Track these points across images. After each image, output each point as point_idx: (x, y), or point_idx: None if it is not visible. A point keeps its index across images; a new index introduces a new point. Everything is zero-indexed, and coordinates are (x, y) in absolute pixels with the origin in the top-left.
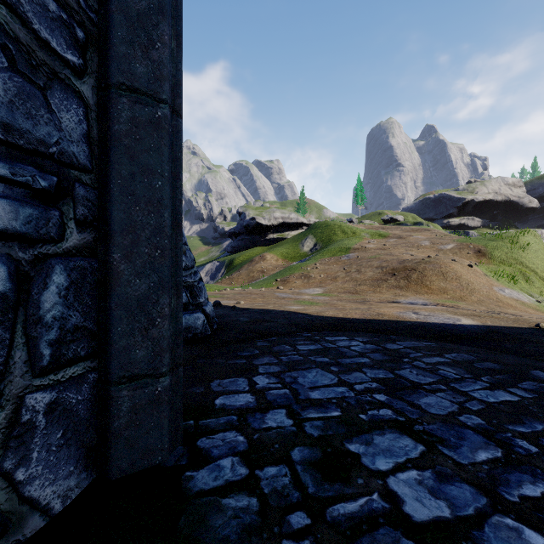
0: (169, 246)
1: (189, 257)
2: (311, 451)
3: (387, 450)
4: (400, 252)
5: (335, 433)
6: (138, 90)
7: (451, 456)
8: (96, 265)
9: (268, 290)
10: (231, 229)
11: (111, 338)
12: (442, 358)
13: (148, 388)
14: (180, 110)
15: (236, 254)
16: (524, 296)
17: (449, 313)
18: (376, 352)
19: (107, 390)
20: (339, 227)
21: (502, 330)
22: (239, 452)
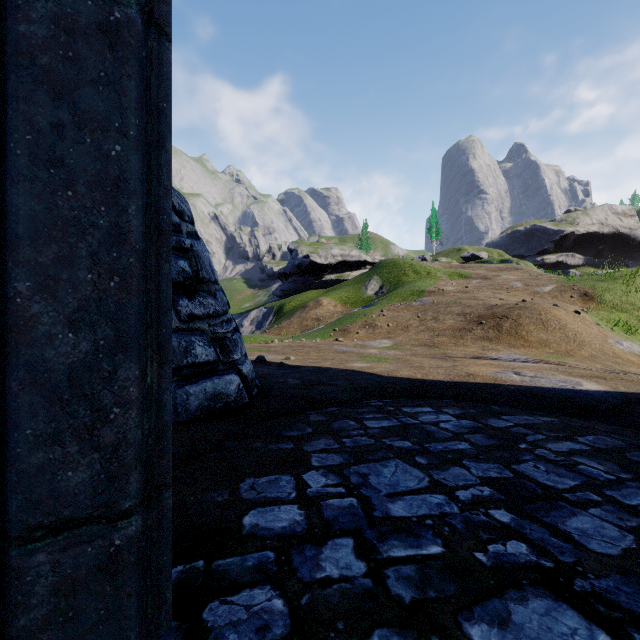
0: (140, 269)
1: (219, 300)
2: None
3: None
4: (486, 295)
5: (440, 596)
6: None
7: None
8: None
9: (324, 342)
10: (281, 270)
11: (11, 451)
12: (575, 443)
13: (93, 544)
14: (166, 25)
15: (287, 299)
16: None
17: (561, 373)
18: (477, 432)
19: (6, 553)
20: (410, 266)
21: None
22: None
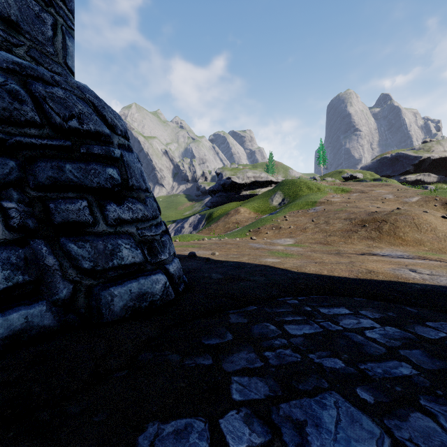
0: None
1: (149, 206)
2: None
3: None
4: (365, 204)
5: None
6: None
7: None
8: None
9: (242, 240)
10: (211, 188)
11: None
12: None
13: None
14: None
15: (215, 208)
16: None
17: None
18: (412, 346)
19: None
20: (305, 184)
21: None
22: None
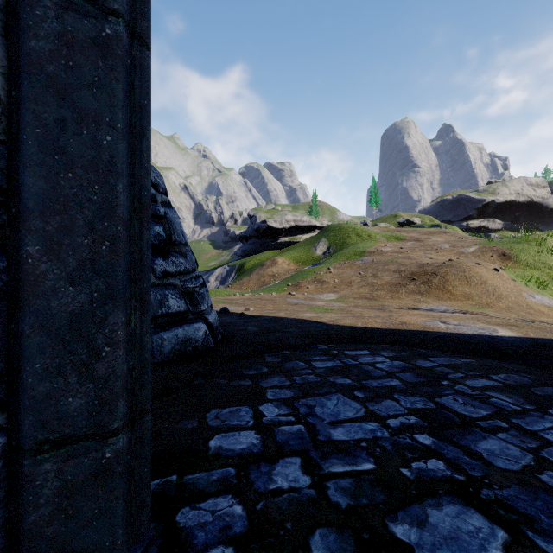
0: (126, 235)
1: (189, 260)
2: (339, 538)
3: (451, 539)
4: (419, 255)
5: (371, 503)
6: None
7: (552, 552)
8: (3, 264)
9: (279, 295)
10: (242, 233)
11: (24, 381)
12: (489, 380)
13: (88, 456)
14: (147, 37)
15: (247, 258)
16: None
17: (481, 322)
18: (407, 371)
19: (19, 463)
20: (353, 230)
21: (551, 343)
22: (234, 537)
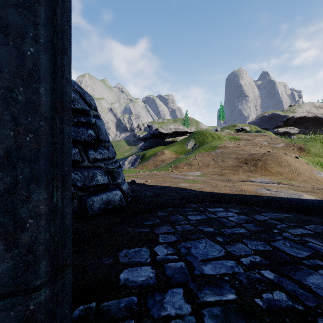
0: (48, 129)
1: (110, 151)
2: None
3: None
4: (249, 148)
5: None
6: None
7: None
8: None
9: (166, 172)
10: (144, 136)
11: None
12: (304, 229)
13: (14, 309)
14: None
15: (147, 151)
16: None
17: (291, 189)
18: (249, 222)
19: None
20: (209, 134)
21: None
22: None
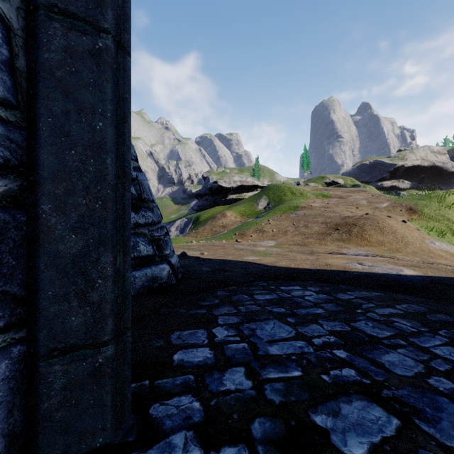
0: (113, 196)
1: (155, 214)
2: (273, 425)
3: (357, 425)
4: (342, 209)
5: (298, 400)
6: (74, 15)
7: (432, 434)
8: (24, 218)
9: (228, 242)
10: (197, 191)
11: (40, 304)
12: (394, 309)
13: (86, 361)
14: (128, 46)
15: (201, 212)
16: (452, 248)
17: (390, 263)
18: (330, 302)
19: (36, 365)
20: (288, 189)
21: (445, 280)
22: (193, 424)
